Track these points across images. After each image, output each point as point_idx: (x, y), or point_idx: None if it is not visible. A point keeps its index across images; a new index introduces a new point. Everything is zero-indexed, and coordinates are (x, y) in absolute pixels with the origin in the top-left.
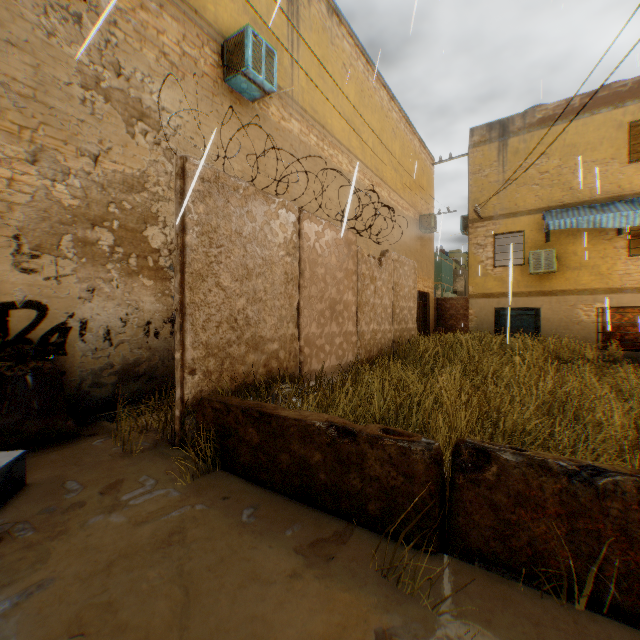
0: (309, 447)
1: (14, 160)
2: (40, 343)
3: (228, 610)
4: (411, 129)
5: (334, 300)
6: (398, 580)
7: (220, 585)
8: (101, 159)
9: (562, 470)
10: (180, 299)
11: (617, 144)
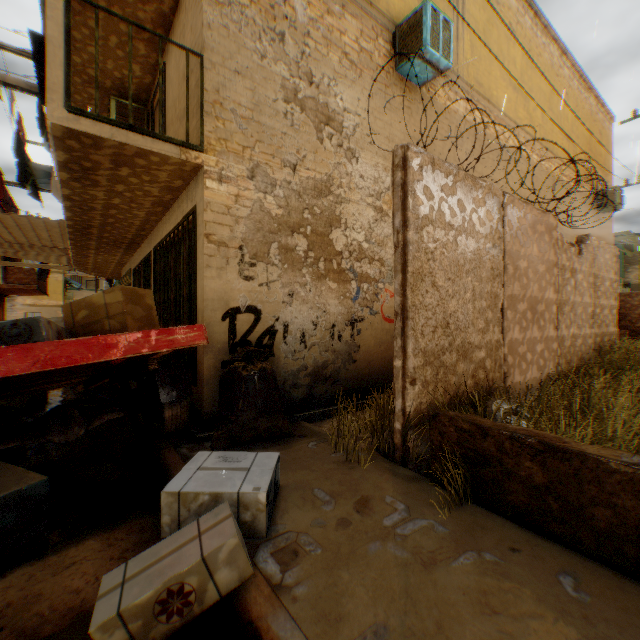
0: None
1: (238, 178)
2: (255, 345)
3: None
4: (584, 85)
5: (535, 299)
6: None
7: None
8: (297, 168)
9: None
10: (401, 302)
11: None
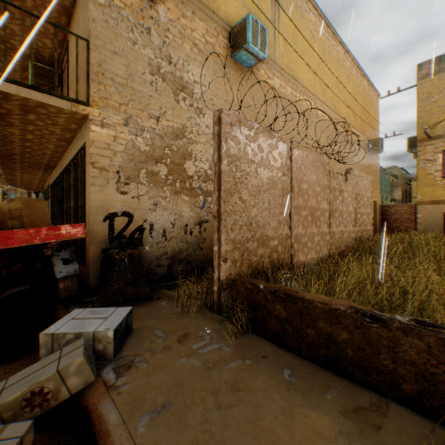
0: (335, 326)
1: (116, 125)
2: (129, 238)
3: None
4: (361, 73)
5: (314, 208)
6: None
7: (291, 434)
8: (160, 119)
9: None
10: (217, 209)
11: None
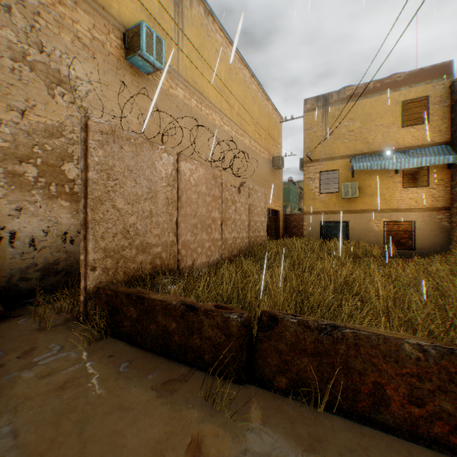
0: (168, 319)
1: None
2: None
3: (97, 428)
4: (266, 97)
5: (204, 217)
6: (214, 402)
7: (94, 413)
8: (27, 113)
9: (317, 327)
10: (84, 217)
11: (396, 115)
